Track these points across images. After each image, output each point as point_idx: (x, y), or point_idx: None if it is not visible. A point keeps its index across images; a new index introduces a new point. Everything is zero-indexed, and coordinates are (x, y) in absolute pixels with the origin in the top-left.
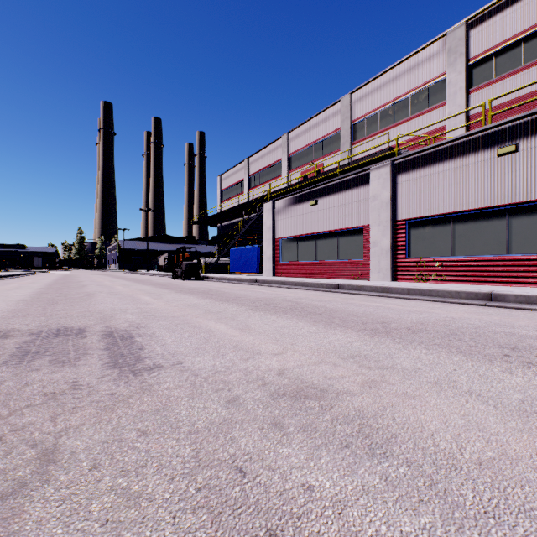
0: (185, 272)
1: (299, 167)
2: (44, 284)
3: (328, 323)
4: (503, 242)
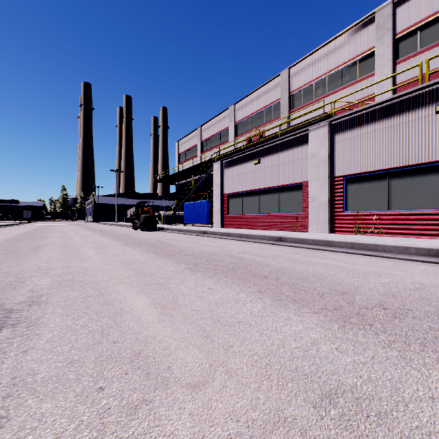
0: (143, 223)
1: (245, 133)
2: (11, 235)
3: (276, 294)
4: None
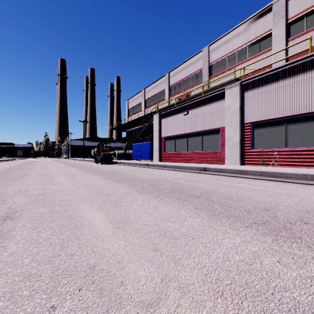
0: (103, 159)
1: (176, 93)
2: (6, 167)
3: (210, 211)
4: None
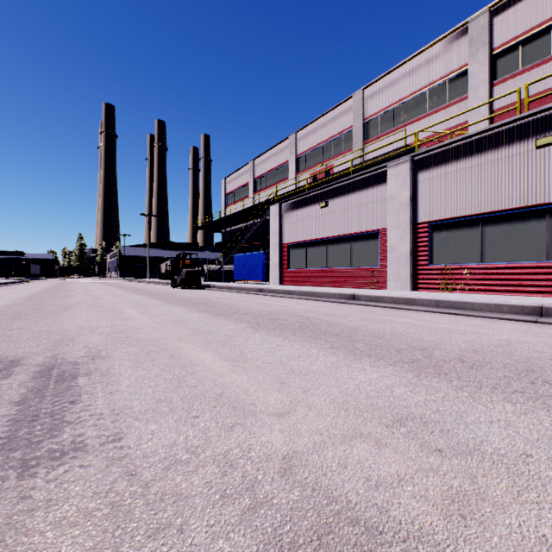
0: (185, 280)
1: (308, 168)
2: (27, 294)
3: (350, 350)
4: (543, 247)
